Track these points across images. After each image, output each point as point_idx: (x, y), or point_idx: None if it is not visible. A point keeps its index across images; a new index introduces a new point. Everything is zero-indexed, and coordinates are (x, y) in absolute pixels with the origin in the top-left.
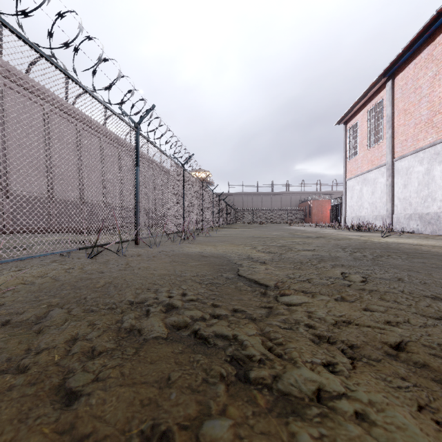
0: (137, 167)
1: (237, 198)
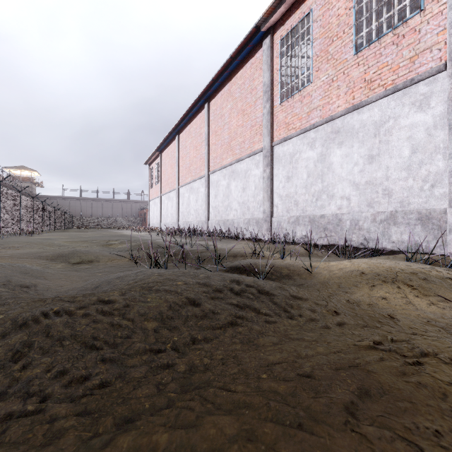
0: None
1: (74, 202)
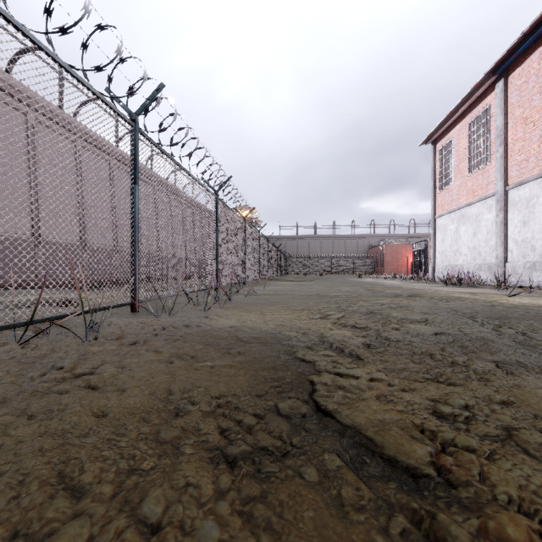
0: (134, 185)
1: (290, 242)
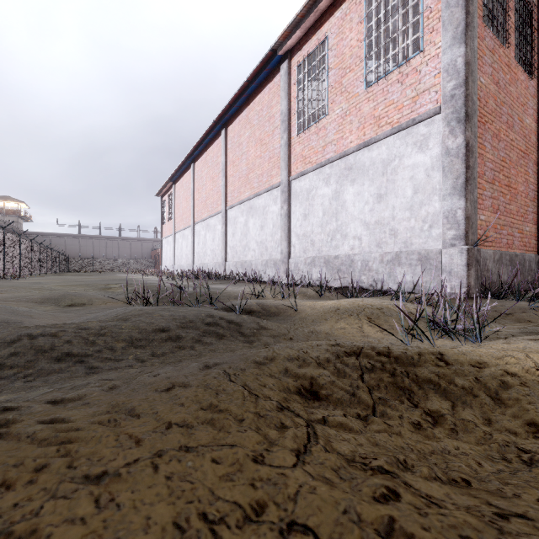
0: None
1: (71, 241)
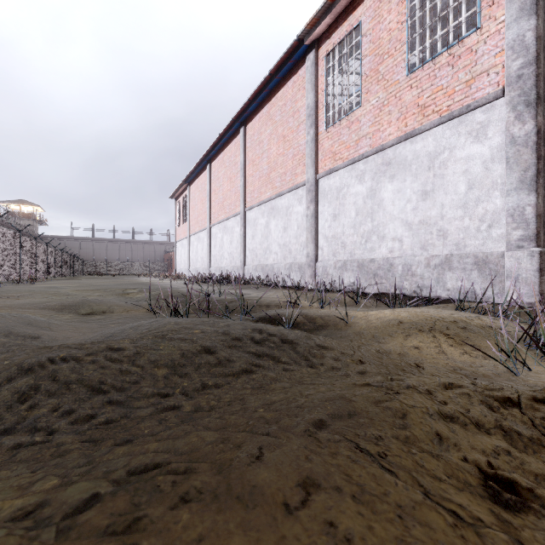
0: None
1: (85, 244)
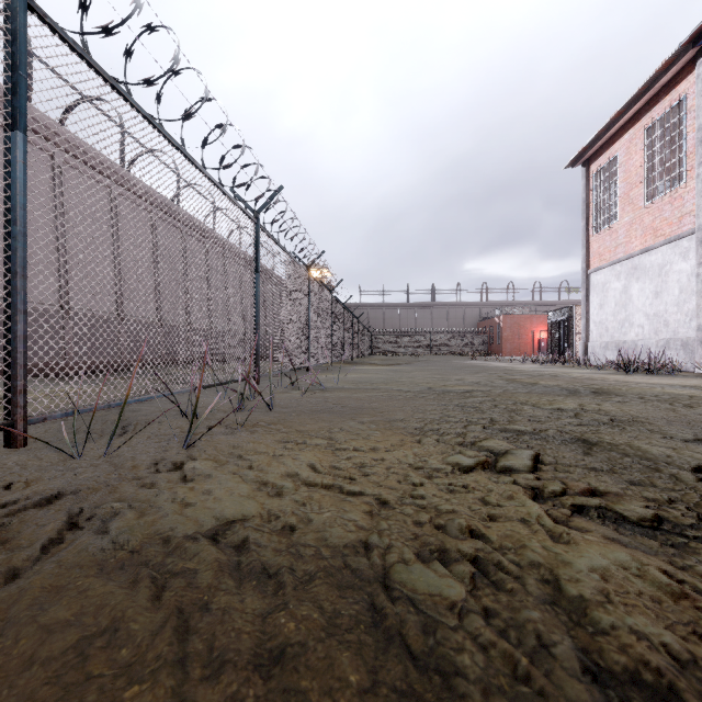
0: (12, 133)
1: (374, 313)
